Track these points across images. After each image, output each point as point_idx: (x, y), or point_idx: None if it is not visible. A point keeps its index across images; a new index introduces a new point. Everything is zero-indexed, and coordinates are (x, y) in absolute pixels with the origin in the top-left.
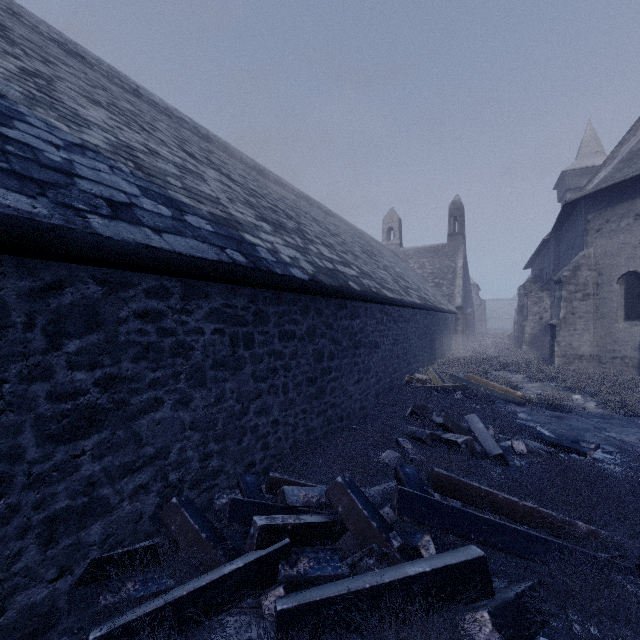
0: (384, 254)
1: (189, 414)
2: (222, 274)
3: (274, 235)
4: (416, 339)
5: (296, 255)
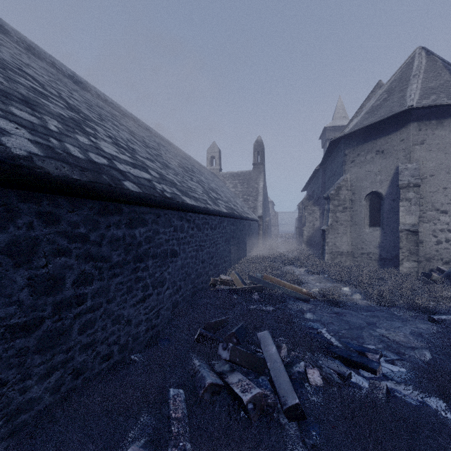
0: (204, 173)
1: None
2: None
3: None
4: (223, 243)
5: (10, 129)
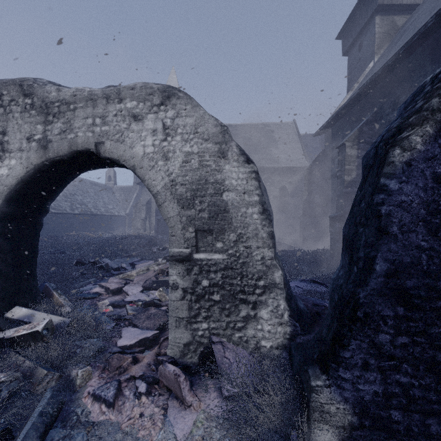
0: (88, 192)
1: None
2: None
3: None
4: (78, 224)
5: None
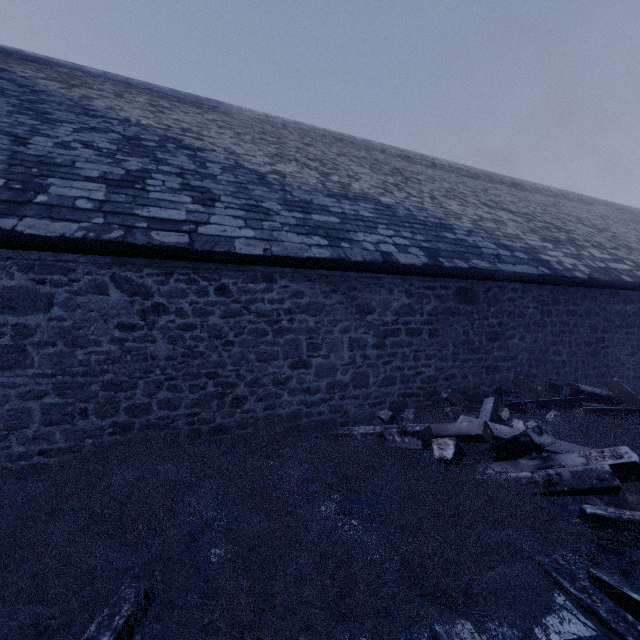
0: None
1: (524, 344)
2: (540, 280)
3: (555, 250)
4: None
5: (574, 262)
